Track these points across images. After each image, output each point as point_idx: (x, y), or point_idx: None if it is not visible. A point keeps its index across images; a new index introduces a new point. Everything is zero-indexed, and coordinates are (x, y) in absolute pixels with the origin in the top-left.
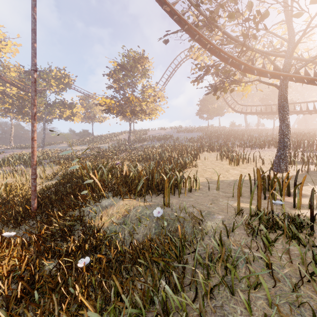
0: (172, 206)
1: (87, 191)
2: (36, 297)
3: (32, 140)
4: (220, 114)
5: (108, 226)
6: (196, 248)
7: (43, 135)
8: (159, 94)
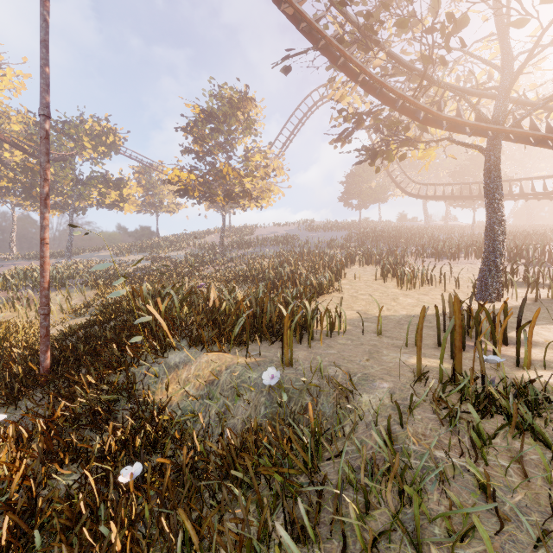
0: (297, 365)
1: (141, 337)
2: (37, 544)
3: (41, 244)
4: (381, 200)
5: (180, 402)
6: (342, 449)
7: (70, 236)
8: (274, 163)
